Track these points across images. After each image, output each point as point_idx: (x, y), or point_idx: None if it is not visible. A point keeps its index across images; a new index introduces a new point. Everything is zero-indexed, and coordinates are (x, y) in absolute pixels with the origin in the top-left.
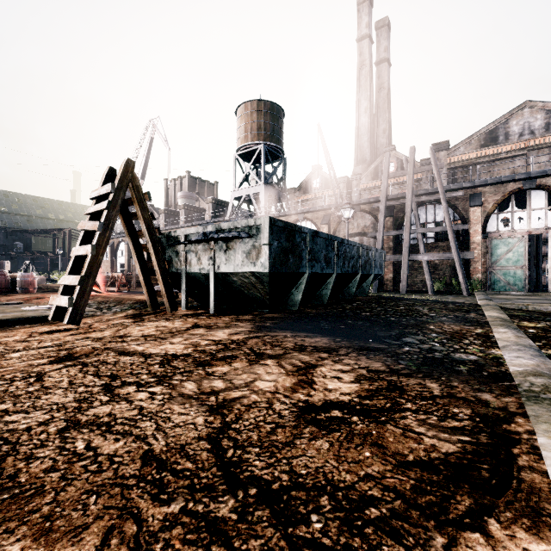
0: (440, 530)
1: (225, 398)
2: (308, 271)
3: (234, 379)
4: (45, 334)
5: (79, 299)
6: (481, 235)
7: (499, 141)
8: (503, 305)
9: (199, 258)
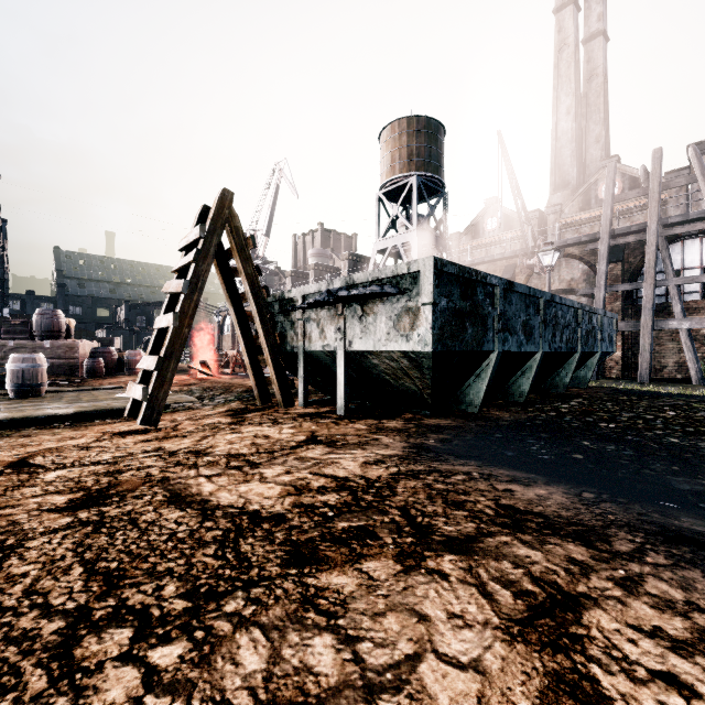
0: None
1: None
2: (497, 349)
3: (365, 636)
4: (116, 437)
5: (157, 389)
6: None
7: None
8: None
9: (322, 330)
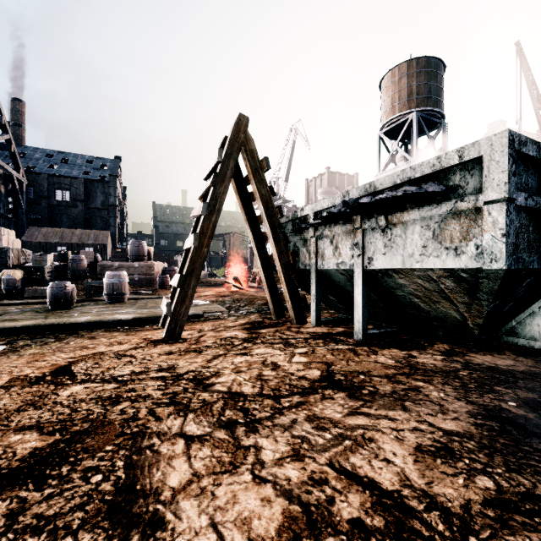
0: None
1: None
2: None
3: None
4: (150, 345)
5: (179, 305)
6: None
7: None
8: None
9: (335, 247)
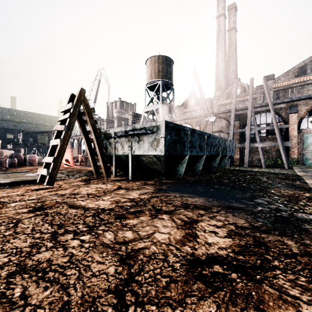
0: None
1: (133, 248)
2: (189, 154)
3: (140, 230)
4: (34, 191)
5: (53, 170)
6: (297, 131)
7: (307, 73)
8: None
9: (122, 146)
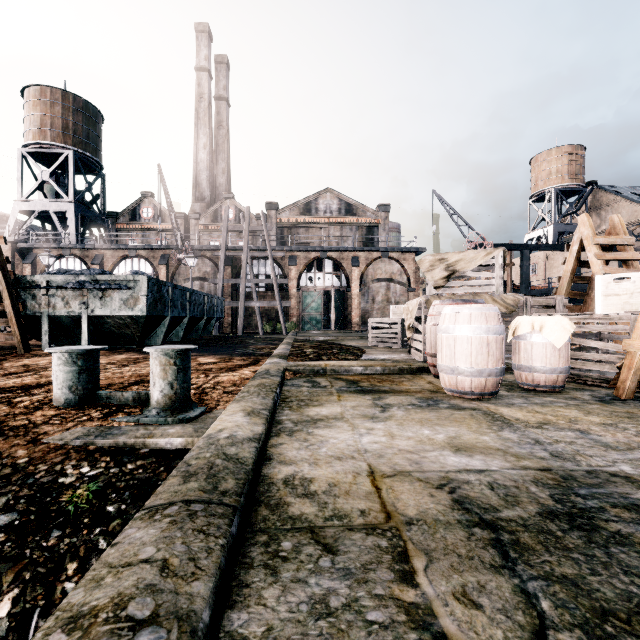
0: (239, 368)
1: None
2: (170, 315)
3: None
4: None
5: None
6: (296, 288)
7: (312, 213)
8: (298, 337)
9: (67, 302)
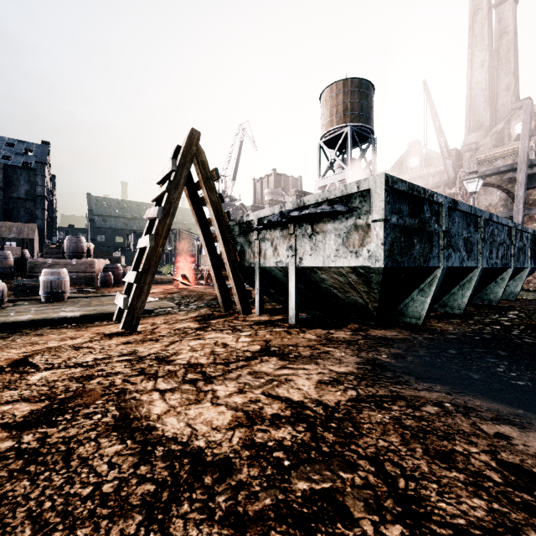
0: None
1: None
2: (442, 265)
3: None
4: (105, 338)
5: (135, 299)
6: None
7: None
8: None
9: (275, 248)
